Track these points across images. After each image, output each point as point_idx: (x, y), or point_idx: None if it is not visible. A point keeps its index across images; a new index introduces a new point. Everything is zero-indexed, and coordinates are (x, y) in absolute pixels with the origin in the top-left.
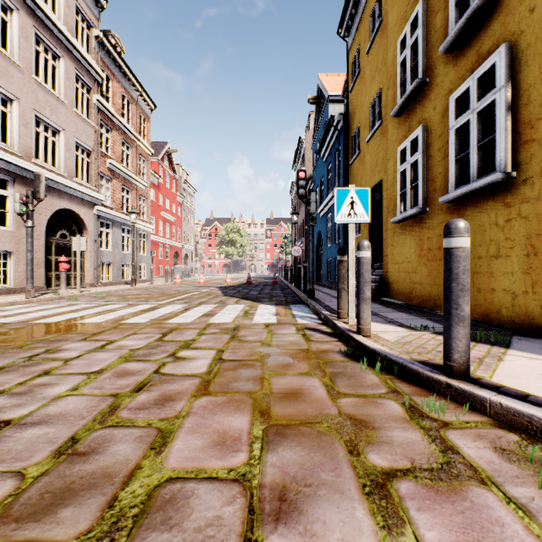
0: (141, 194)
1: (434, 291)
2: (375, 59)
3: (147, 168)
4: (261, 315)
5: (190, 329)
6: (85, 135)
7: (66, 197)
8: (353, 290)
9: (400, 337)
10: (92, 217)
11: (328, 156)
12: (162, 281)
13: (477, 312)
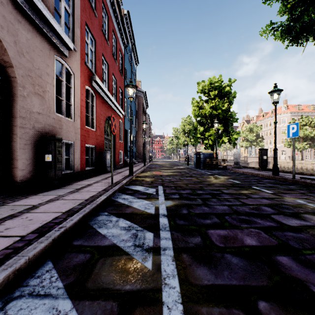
0: None
1: None
2: None
3: None
4: None
5: None
6: None
7: None
8: None
9: None
10: None
11: None
12: None
13: None
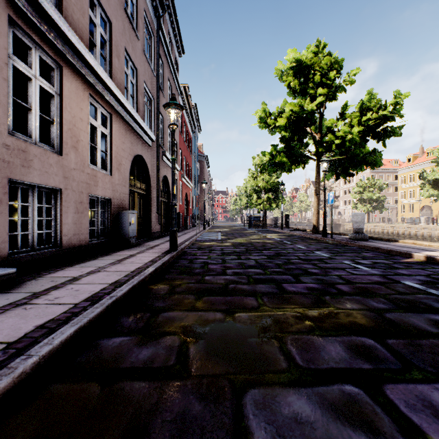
0: None
1: None
2: None
3: None
4: None
5: None
6: None
7: None
8: None
9: None
10: None
11: None
12: None
13: None
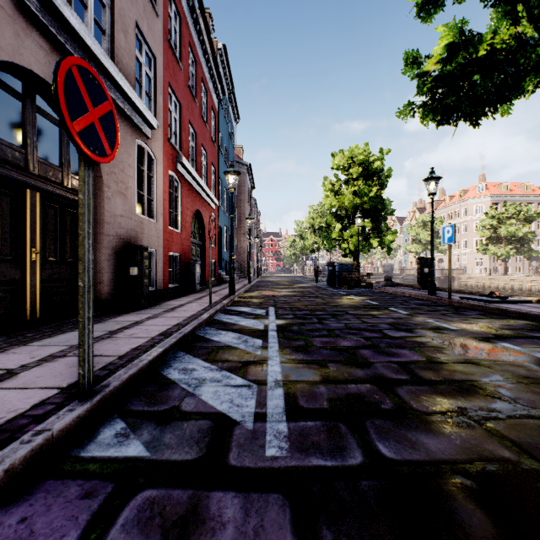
0: None
1: None
2: None
3: None
4: None
5: None
6: None
7: None
8: None
9: None
10: None
11: None
12: None
13: None
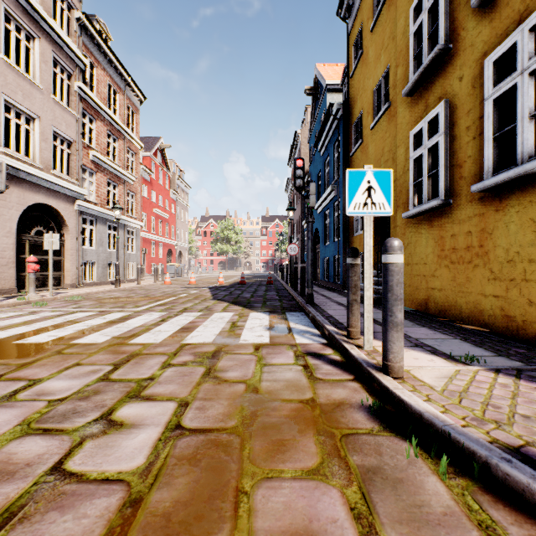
0: (130, 189)
1: (461, 300)
2: (381, 36)
3: (136, 162)
4: (251, 329)
5: (154, 356)
6: (65, 124)
7: (42, 191)
8: (370, 304)
9: (445, 379)
10: (73, 212)
11: (326, 148)
12: (152, 280)
13: (527, 331)
